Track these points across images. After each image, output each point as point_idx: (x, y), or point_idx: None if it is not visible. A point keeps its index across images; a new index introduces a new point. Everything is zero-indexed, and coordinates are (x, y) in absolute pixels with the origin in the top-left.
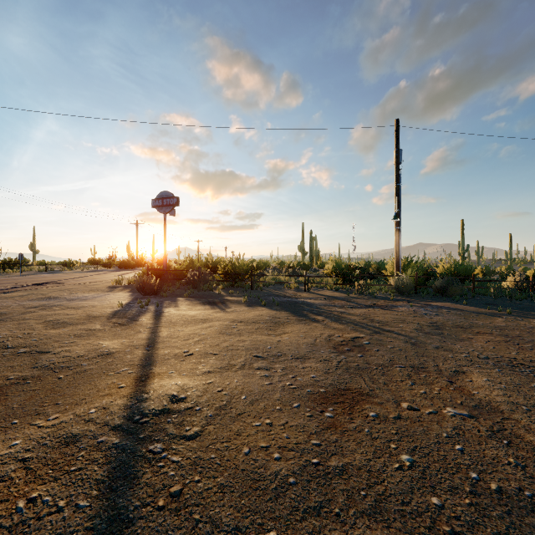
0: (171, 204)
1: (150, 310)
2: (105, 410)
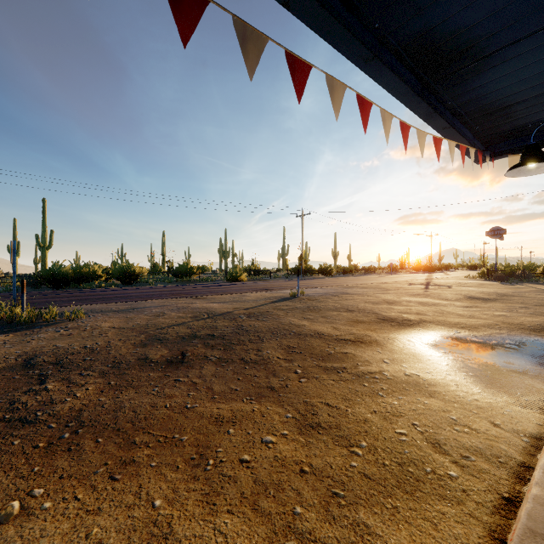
0: (501, 233)
1: (514, 284)
2: (537, 289)
